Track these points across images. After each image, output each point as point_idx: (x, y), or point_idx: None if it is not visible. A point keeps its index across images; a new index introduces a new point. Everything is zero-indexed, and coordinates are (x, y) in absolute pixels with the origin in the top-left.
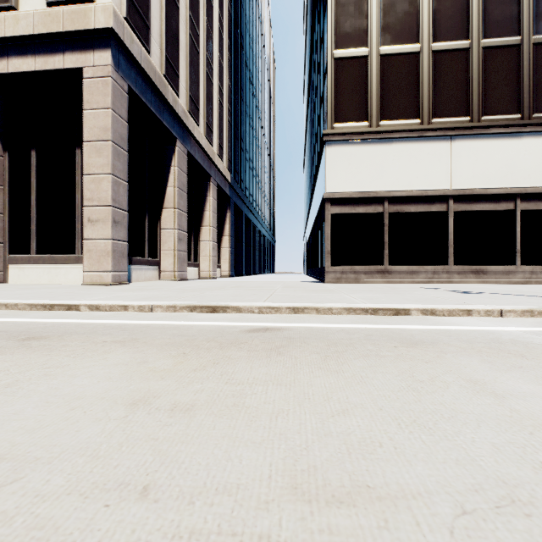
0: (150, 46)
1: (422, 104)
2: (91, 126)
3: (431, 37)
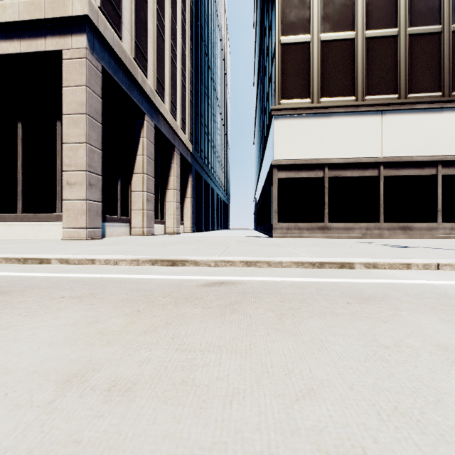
0: (121, 32)
1: (356, 83)
2: (69, 101)
3: (364, 26)
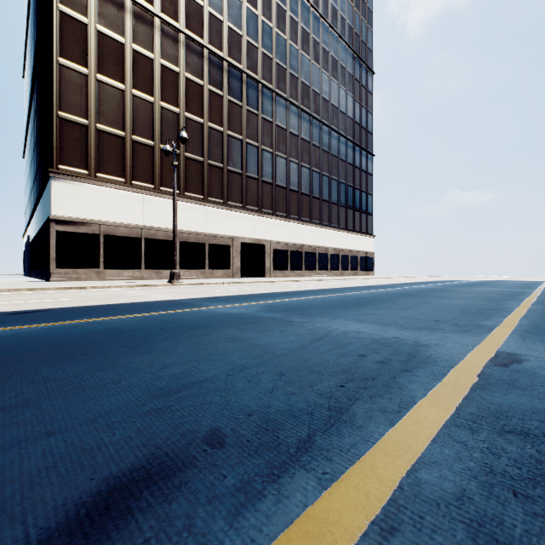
0: None
1: (126, 170)
2: None
3: (132, 132)
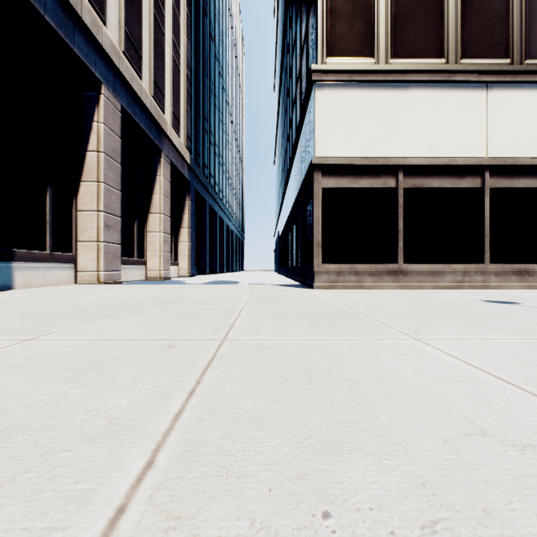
0: None
1: (447, 37)
2: None
3: None
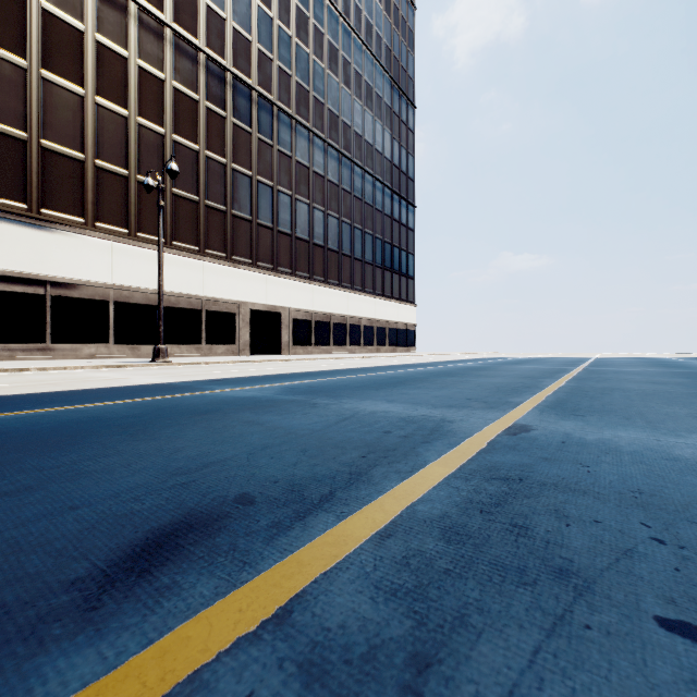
0: None
1: (87, 207)
2: None
3: (95, 154)
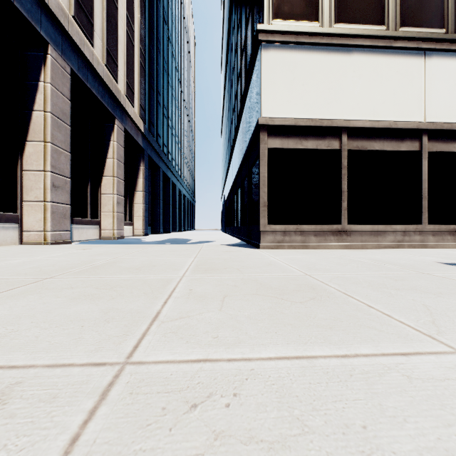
0: None
1: (388, 5)
2: None
3: None
